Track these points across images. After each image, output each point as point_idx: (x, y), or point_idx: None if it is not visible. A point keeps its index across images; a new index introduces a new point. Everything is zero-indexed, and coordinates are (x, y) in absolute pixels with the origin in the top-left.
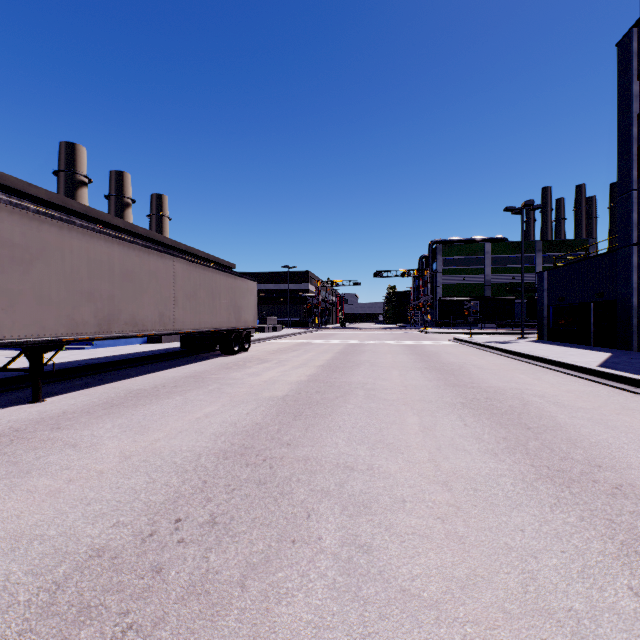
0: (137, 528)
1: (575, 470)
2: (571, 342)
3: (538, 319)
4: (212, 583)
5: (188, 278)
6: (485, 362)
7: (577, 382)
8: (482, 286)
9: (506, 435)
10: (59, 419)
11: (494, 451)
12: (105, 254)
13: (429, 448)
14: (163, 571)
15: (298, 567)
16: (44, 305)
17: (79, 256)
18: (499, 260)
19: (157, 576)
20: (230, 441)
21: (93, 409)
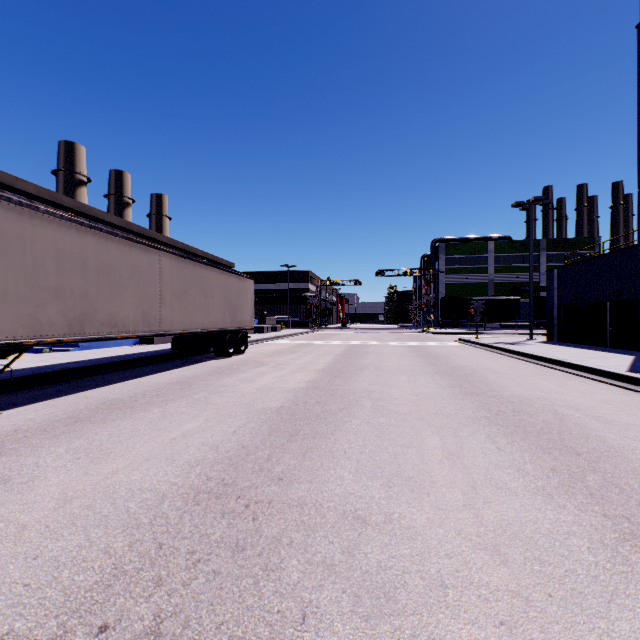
0: None
1: None
2: (584, 343)
3: (548, 319)
4: None
5: (177, 274)
6: (499, 366)
7: (609, 390)
8: (485, 285)
9: (554, 464)
10: (5, 440)
11: (546, 490)
12: (77, 245)
13: (461, 485)
14: None
15: None
16: None
17: (44, 247)
18: (503, 259)
19: None
20: (206, 474)
21: (52, 426)
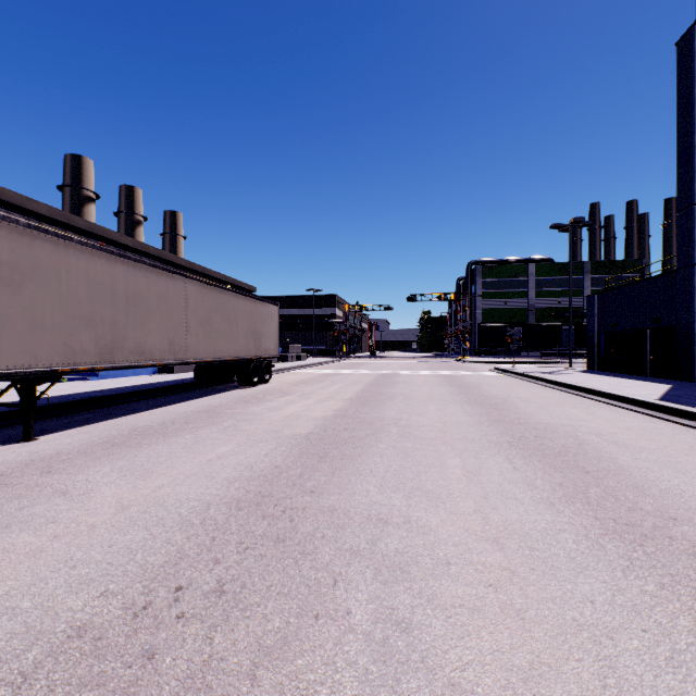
0: (129, 599)
1: (646, 524)
2: (625, 372)
3: (588, 347)
4: (215, 674)
5: (202, 301)
6: (531, 395)
7: (636, 418)
8: (525, 311)
9: (562, 480)
10: (51, 461)
11: (550, 500)
12: (107, 274)
13: (474, 496)
14: (156, 657)
15: (322, 652)
16: (36, 331)
17: (77, 276)
18: (544, 283)
19: (148, 664)
20: (245, 488)
21: (91, 449)
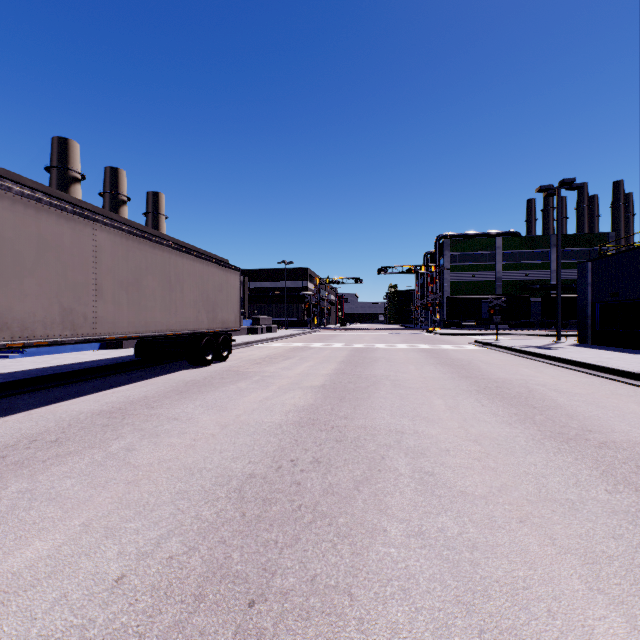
0: None
1: None
2: (629, 347)
3: (579, 319)
4: None
5: (124, 257)
6: (553, 379)
7: None
8: (493, 284)
9: None
10: None
11: None
12: None
13: None
14: None
15: None
16: None
17: None
18: (511, 256)
19: None
20: None
21: None
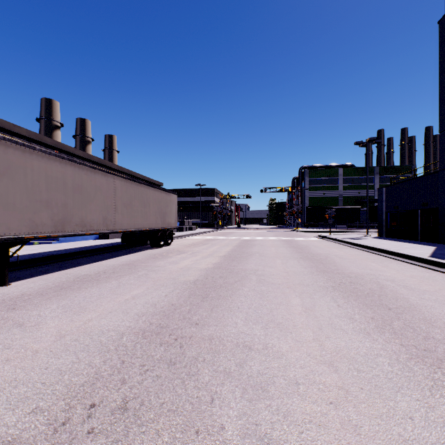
0: (52, 415)
1: (439, 350)
2: (403, 238)
3: (379, 222)
4: None
5: (125, 191)
6: (344, 253)
7: (416, 269)
8: (337, 198)
9: (373, 315)
10: (16, 300)
11: (366, 330)
12: (60, 172)
13: (312, 327)
14: None
15: None
16: (9, 211)
17: (38, 173)
18: (349, 180)
19: None
20: (149, 321)
21: (46, 291)
